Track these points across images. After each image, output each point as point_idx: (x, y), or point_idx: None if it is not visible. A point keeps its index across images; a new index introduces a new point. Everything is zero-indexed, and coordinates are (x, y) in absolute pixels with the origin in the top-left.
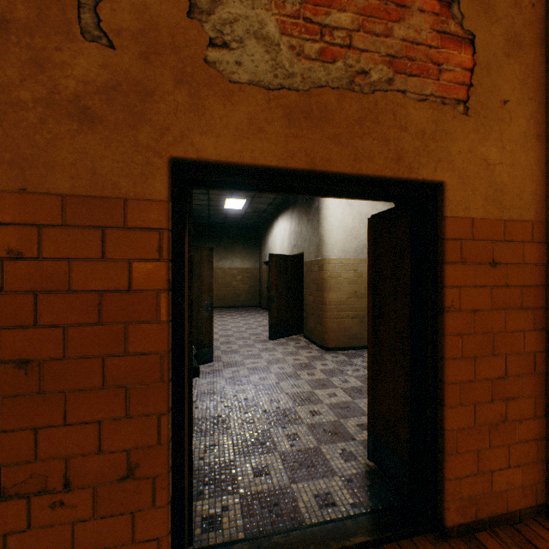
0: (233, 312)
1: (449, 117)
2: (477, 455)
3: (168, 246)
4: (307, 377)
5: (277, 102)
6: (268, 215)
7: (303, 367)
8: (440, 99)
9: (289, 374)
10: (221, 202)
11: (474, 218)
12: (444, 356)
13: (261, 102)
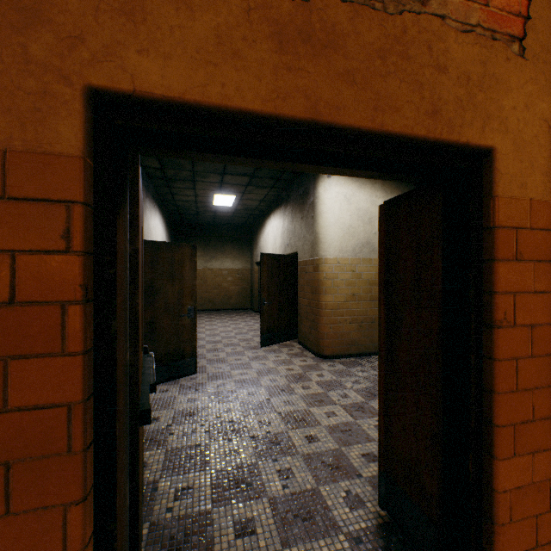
0: (223, 315)
1: (500, 58)
2: (535, 522)
3: (83, 230)
4: (302, 391)
5: (261, 13)
6: (260, 213)
7: (297, 379)
8: (489, 31)
9: (281, 388)
10: (209, 198)
11: (532, 199)
12: (494, 388)
13: (236, 11)
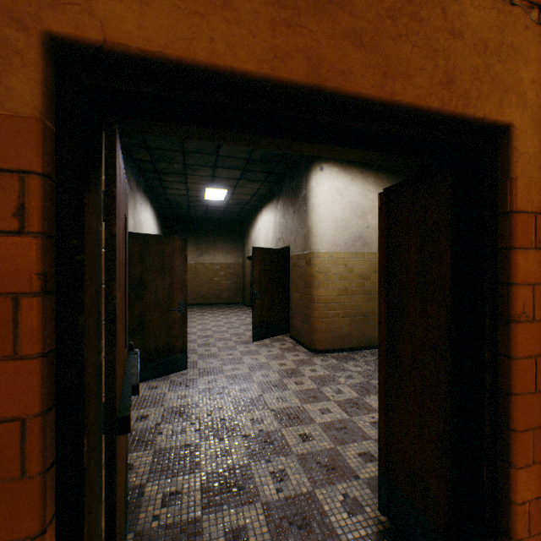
0: (215, 310)
1: (519, 25)
2: None
3: (41, 207)
4: (295, 386)
5: None
6: (252, 208)
7: (289, 374)
8: None
9: (274, 383)
10: (201, 192)
11: None
12: (512, 389)
13: None
